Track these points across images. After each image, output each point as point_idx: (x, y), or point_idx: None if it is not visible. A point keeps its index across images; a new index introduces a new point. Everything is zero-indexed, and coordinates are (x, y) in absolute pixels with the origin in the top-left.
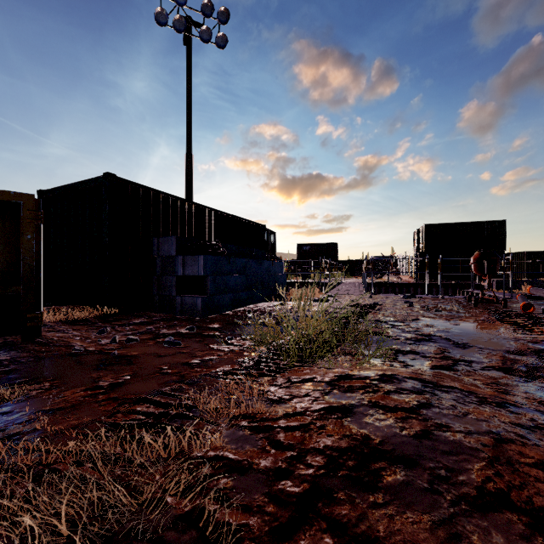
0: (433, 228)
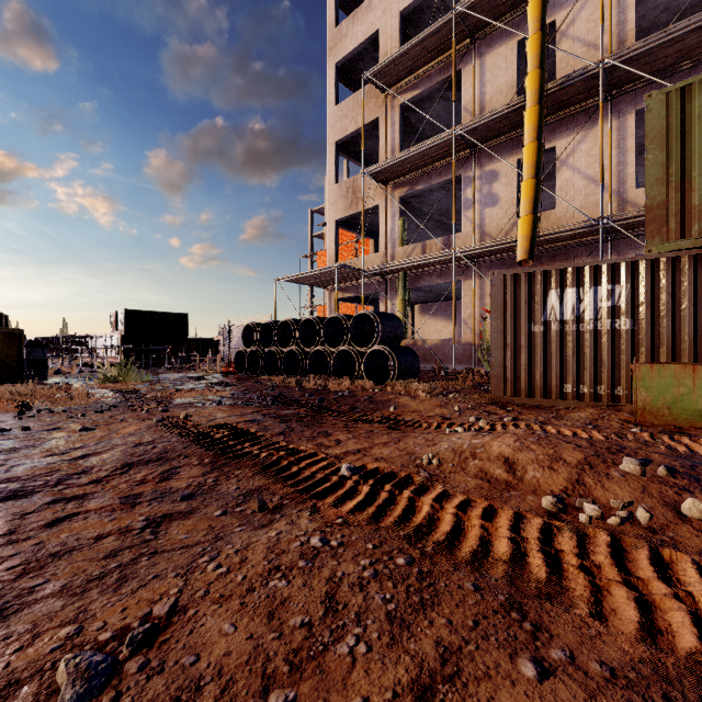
0: (133, 313)
